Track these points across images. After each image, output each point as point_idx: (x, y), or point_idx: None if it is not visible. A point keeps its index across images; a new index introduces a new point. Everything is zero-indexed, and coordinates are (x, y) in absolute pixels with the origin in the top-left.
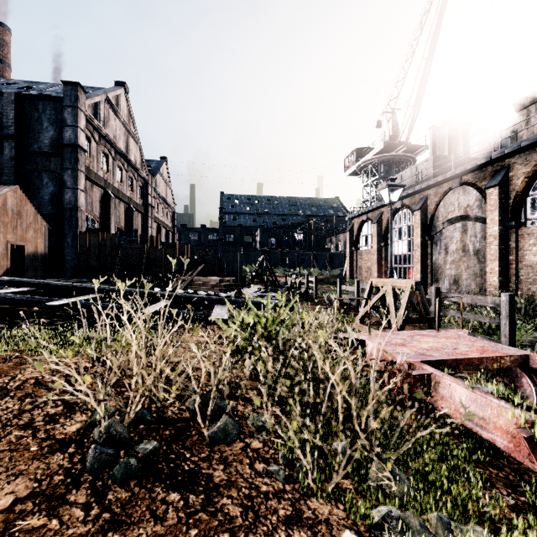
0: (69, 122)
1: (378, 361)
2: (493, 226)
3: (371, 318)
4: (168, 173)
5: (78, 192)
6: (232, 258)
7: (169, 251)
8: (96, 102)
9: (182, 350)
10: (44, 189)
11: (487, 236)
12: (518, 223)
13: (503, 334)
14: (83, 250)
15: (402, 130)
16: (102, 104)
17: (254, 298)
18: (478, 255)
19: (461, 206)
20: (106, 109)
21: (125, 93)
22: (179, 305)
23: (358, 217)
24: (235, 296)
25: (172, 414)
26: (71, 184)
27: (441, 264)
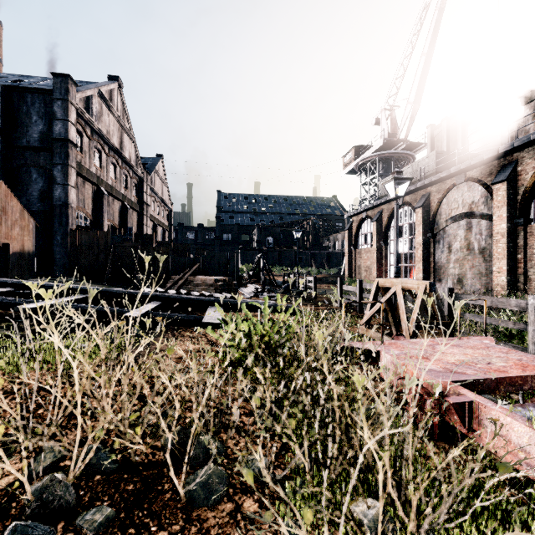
0: (59, 115)
1: (417, 394)
2: (501, 224)
3: (375, 320)
4: (164, 171)
5: (68, 188)
6: (228, 257)
7: (163, 249)
8: (88, 96)
9: (167, 360)
10: (33, 185)
11: (494, 233)
12: (527, 220)
13: (531, 341)
14: (74, 248)
15: (401, 127)
16: (95, 98)
17: (251, 298)
18: (484, 253)
19: (466, 203)
20: (99, 103)
21: (119, 88)
22: (171, 307)
23: (357, 215)
24: (230, 297)
25: (142, 455)
26: (61, 179)
27: (444, 263)
